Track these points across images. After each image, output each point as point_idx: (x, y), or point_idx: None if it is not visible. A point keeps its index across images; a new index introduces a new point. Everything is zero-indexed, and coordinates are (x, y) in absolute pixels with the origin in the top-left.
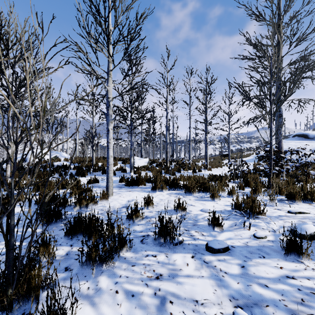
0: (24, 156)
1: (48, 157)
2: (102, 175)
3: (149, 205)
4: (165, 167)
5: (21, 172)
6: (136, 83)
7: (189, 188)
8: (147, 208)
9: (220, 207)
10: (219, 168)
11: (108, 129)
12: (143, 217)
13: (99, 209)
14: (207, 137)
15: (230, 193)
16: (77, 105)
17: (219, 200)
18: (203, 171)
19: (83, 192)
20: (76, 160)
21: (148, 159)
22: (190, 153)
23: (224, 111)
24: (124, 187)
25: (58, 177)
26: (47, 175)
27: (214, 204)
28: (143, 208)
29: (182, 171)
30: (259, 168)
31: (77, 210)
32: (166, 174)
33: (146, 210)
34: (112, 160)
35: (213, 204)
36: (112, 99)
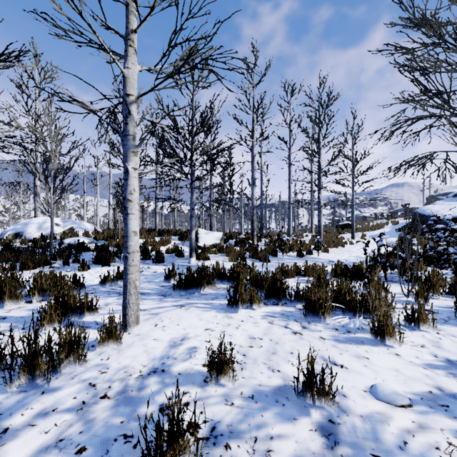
0: (20, 228)
1: (60, 229)
2: (140, 262)
3: (224, 372)
4: (250, 246)
5: (1, 257)
6: (191, 54)
7: (314, 304)
8: (218, 380)
9: (417, 375)
10: (340, 248)
11: (126, 169)
12: (201, 454)
13: (84, 381)
14: (321, 195)
15: (411, 319)
16: (110, 146)
17: (399, 344)
18: (314, 253)
19: (75, 313)
20: (102, 235)
21: (222, 233)
22: (290, 223)
23: (344, 155)
24: (172, 294)
25: (60, 266)
26: (41, 264)
27: (393, 360)
28: (207, 378)
29: (279, 253)
30: (413, 249)
31: (22, 385)
32: (252, 259)
33: (215, 389)
34: (138, 241)
35: (391, 362)
36: (136, 98)
